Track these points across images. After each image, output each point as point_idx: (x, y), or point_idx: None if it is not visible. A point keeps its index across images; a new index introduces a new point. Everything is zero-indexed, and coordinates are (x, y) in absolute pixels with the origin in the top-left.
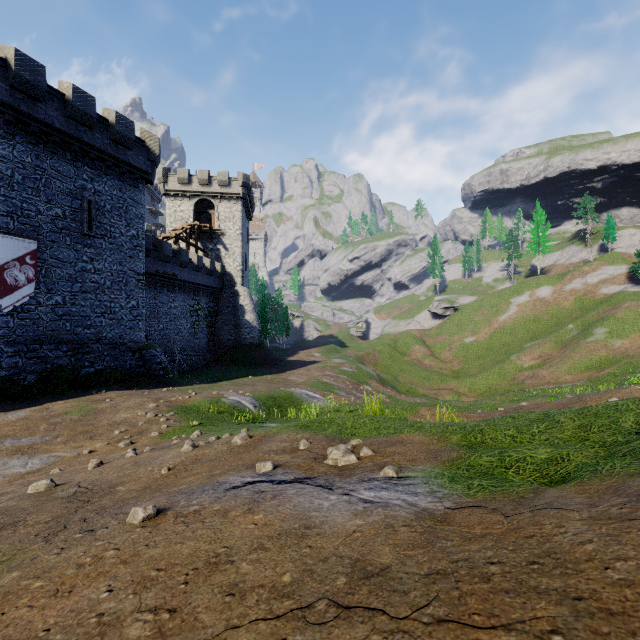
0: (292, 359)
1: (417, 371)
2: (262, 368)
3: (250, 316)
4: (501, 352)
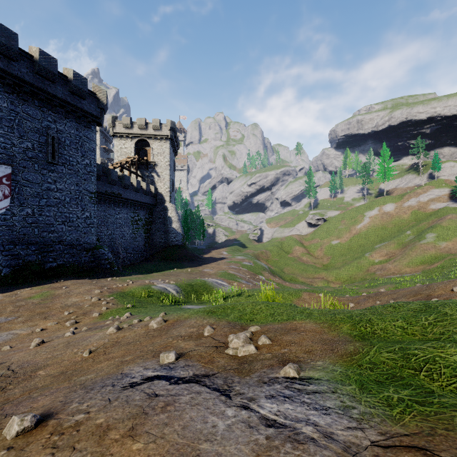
0: (206, 256)
1: (297, 265)
2: (184, 263)
3: (176, 225)
4: (358, 251)
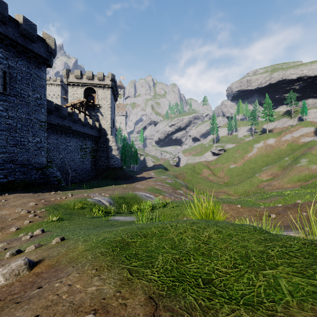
0: (139, 176)
1: (206, 182)
2: (121, 181)
3: (115, 152)
4: (250, 172)
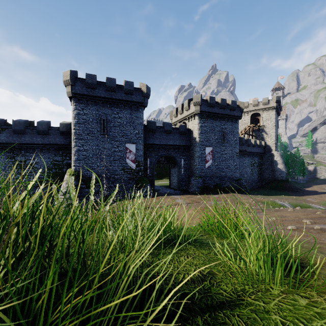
0: (308, 189)
1: None
2: (288, 192)
3: (280, 166)
4: None
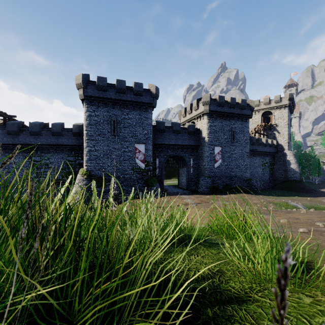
0: (323, 190)
1: None
2: (302, 193)
3: (293, 166)
4: None
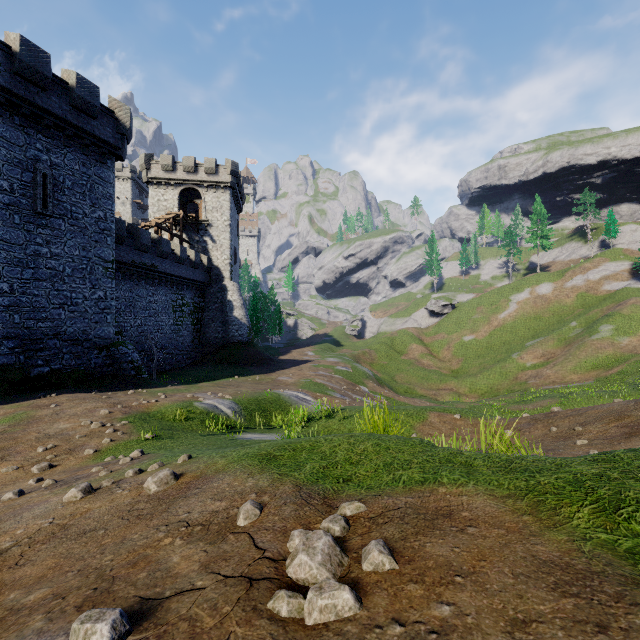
0: (284, 358)
1: (415, 371)
2: (251, 368)
3: (239, 312)
4: (502, 351)
